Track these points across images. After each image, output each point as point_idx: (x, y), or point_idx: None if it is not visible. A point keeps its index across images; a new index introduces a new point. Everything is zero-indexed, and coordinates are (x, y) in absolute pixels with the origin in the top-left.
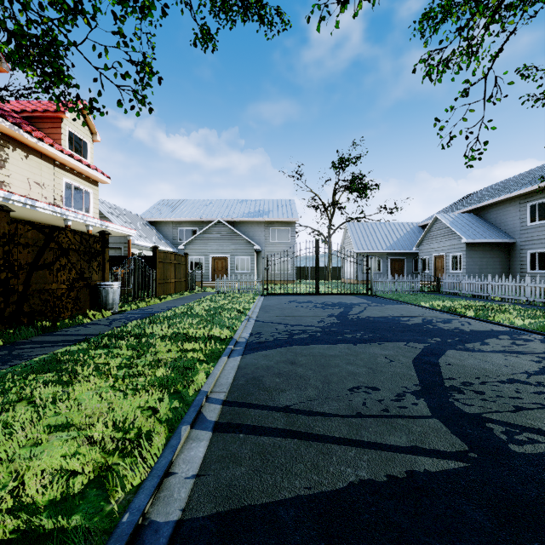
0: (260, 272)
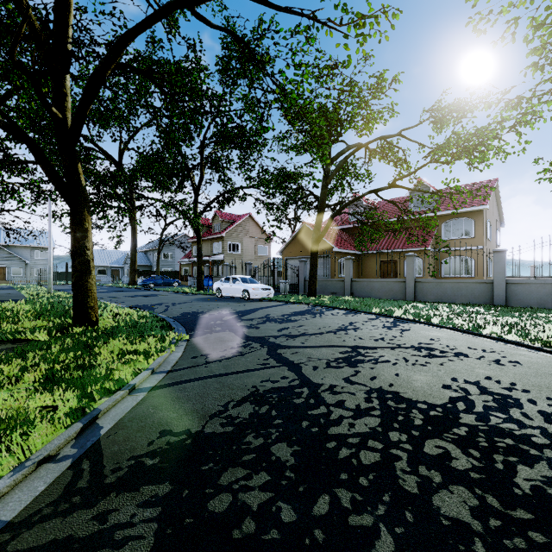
0: (27, 276)
